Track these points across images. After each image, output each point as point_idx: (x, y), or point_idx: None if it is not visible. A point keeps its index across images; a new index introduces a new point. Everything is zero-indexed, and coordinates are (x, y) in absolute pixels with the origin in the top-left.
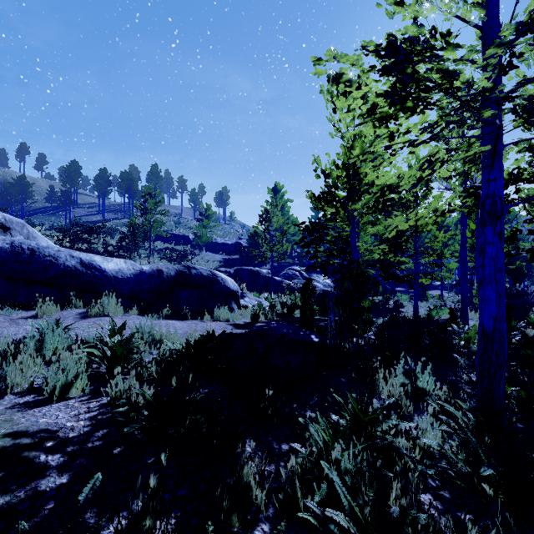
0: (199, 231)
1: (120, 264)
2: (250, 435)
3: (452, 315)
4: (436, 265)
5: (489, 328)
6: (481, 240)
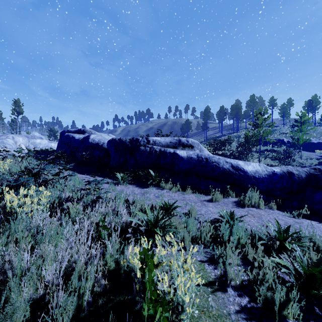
0: (296, 135)
1: (256, 166)
2: None
3: None
4: None
5: None
6: None
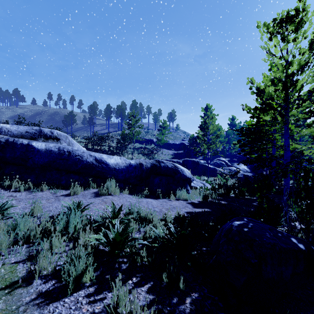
0: (160, 136)
1: (117, 159)
2: None
3: None
4: None
5: None
6: None
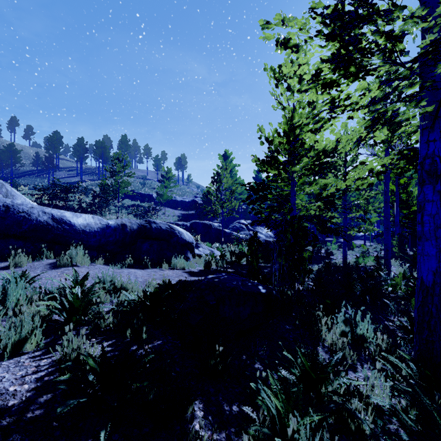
0: (161, 190)
1: (88, 219)
2: (200, 395)
3: (378, 263)
4: (362, 220)
5: (429, 282)
6: (421, 198)
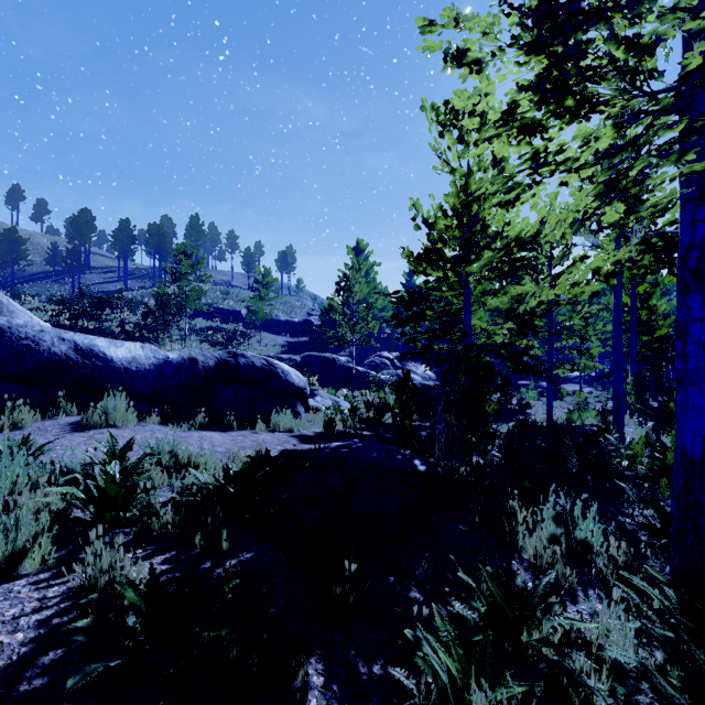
0: (255, 304)
1: (135, 350)
2: (319, 648)
3: (604, 421)
4: (578, 351)
5: (696, 453)
6: (682, 315)
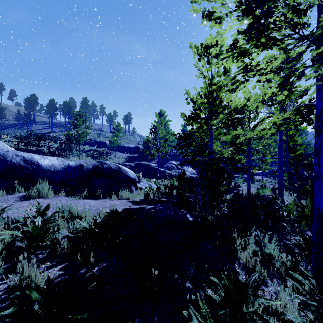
0: (112, 139)
1: (53, 160)
2: (138, 317)
3: (274, 193)
4: (262, 161)
5: None
6: (318, 144)
